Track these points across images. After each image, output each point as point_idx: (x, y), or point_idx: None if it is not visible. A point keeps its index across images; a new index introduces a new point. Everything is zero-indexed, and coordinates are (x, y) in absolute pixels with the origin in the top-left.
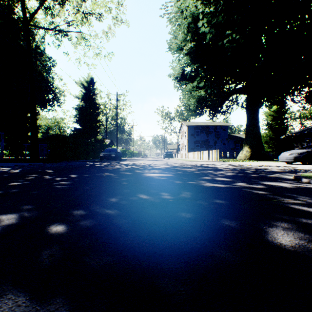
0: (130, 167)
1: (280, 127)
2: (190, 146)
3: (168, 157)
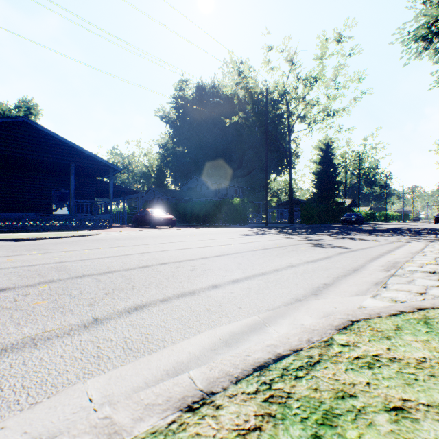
0: (364, 227)
1: None
2: None
3: None
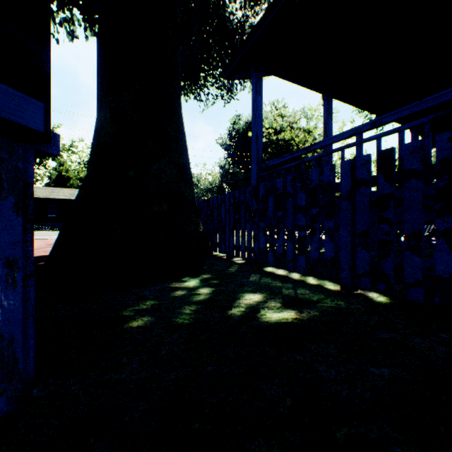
0: None
1: None
2: None
3: None
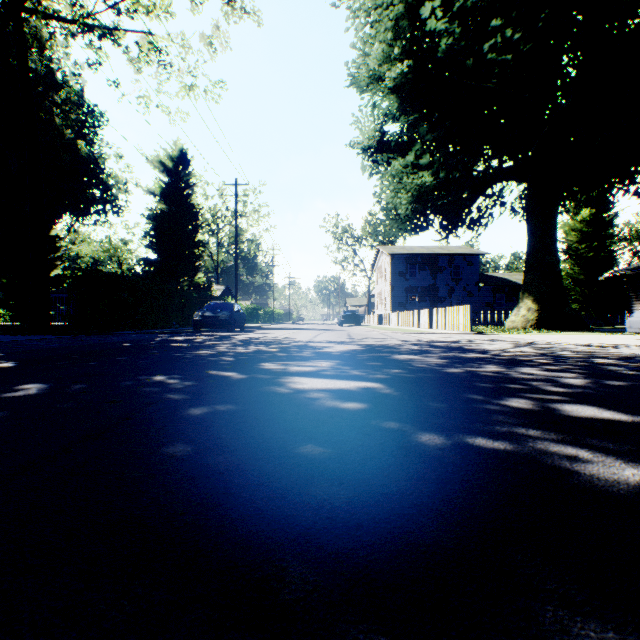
0: (254, 350)
1: (598, 257)
2: (396, 300)
3: (349, 322)
